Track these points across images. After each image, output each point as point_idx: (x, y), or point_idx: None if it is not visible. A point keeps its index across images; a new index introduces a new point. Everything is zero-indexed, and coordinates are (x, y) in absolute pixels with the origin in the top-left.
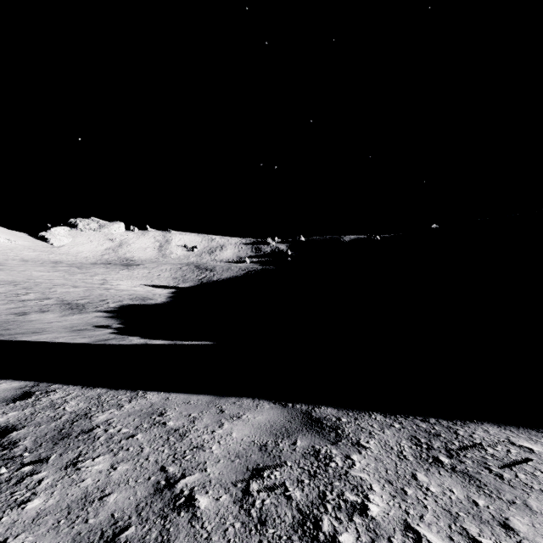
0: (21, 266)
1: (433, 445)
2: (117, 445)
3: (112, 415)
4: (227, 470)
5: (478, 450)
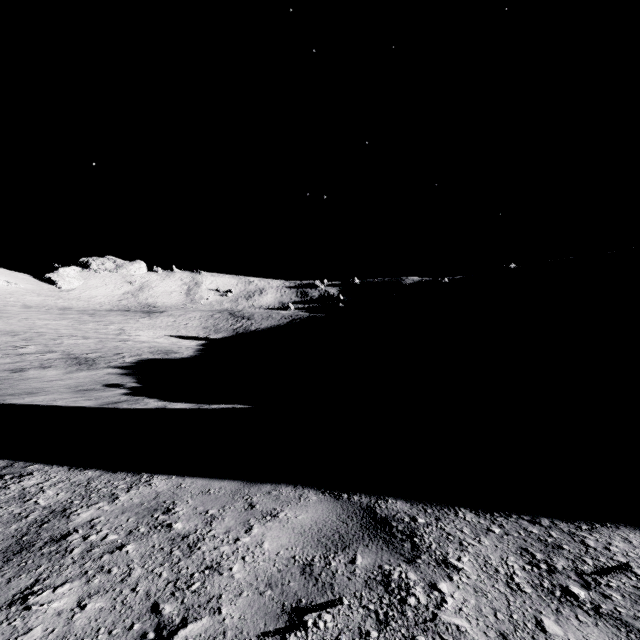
0: (22, 314)
1: (555, 565)
2: (96, 562)
3: (99, 512)
4: (252, 611)
5: (624, 575)
